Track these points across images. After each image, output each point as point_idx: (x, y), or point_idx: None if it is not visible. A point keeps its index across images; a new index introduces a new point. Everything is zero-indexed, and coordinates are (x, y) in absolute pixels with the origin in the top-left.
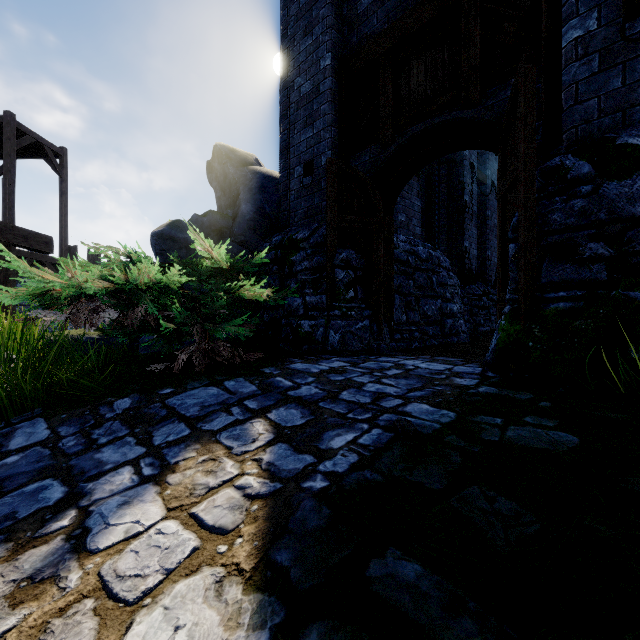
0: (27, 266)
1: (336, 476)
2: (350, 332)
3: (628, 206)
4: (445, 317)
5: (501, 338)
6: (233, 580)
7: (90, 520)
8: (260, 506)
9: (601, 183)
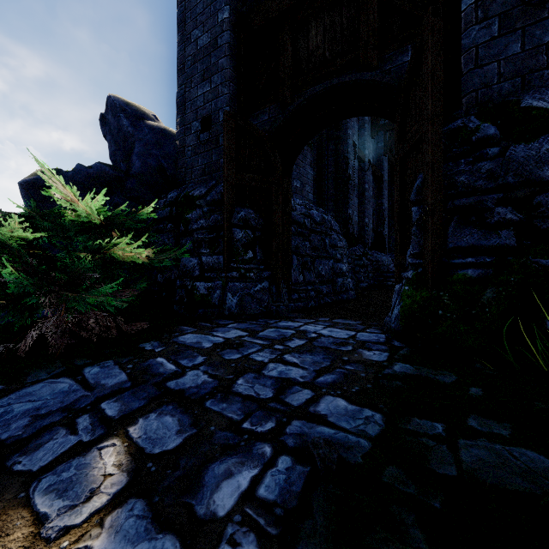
0: None
1: None
2: (249, 294)
3: (537, 170)
4: (336, 276)
5: (406, 305)
6: None
7: None
8: None
9: (507, 146)
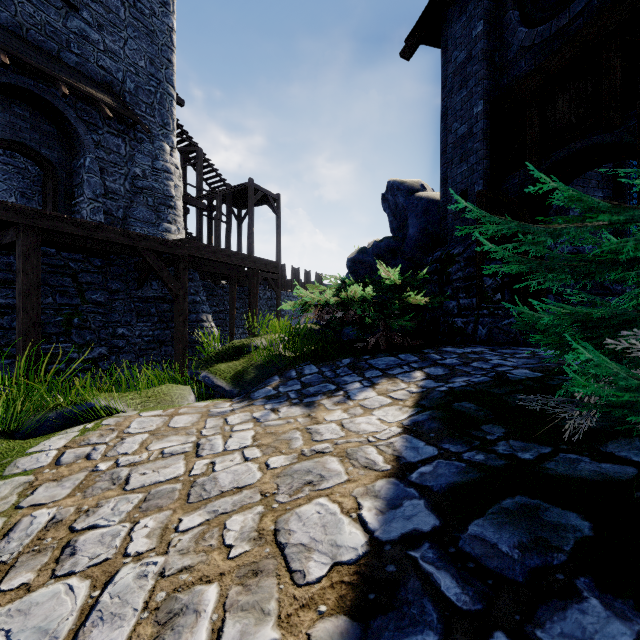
0: (305, 292)
1: (452, 387)
2: (496, 327)
3: None
4: None
5: None
6: (405, 407)
7: (349, 394)
8: (416, 394)
9: None
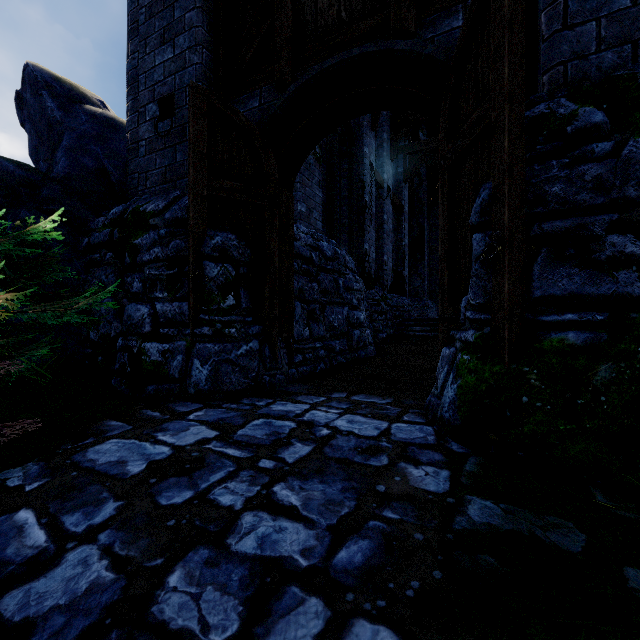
0: None
1: None
2: (228, 361)
3: None
4: (352, 327)
5: (468, 384)
6: None
7: None
8: None
9: (622, 141)
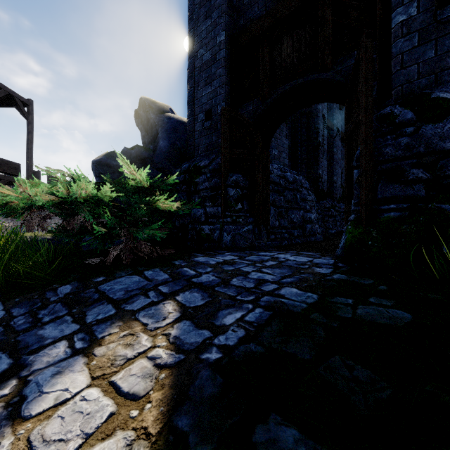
0: None
1: (228, 349)
2: (238, 234)
3: (440, 142)
4: (306, 223)
5: (348, 238)
6: (141, 444)
7: (27, 389)
8: (167, 375)
9: (420, 126)
